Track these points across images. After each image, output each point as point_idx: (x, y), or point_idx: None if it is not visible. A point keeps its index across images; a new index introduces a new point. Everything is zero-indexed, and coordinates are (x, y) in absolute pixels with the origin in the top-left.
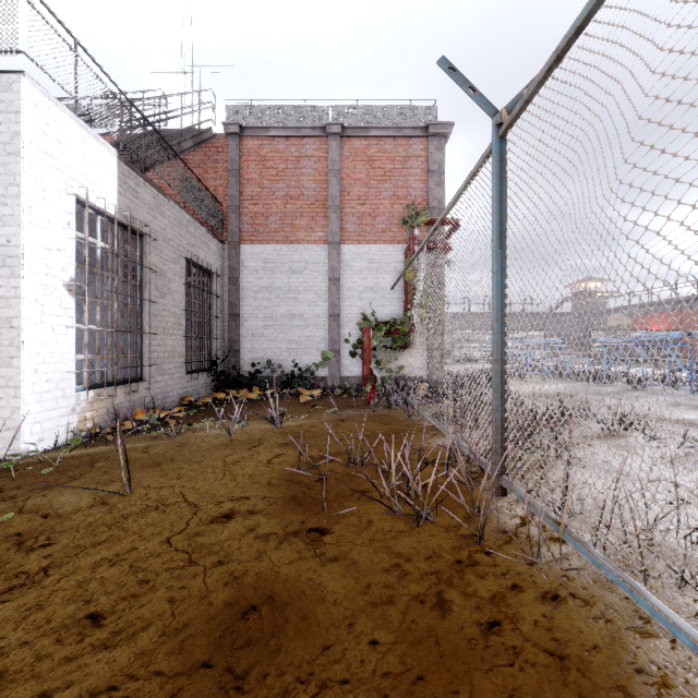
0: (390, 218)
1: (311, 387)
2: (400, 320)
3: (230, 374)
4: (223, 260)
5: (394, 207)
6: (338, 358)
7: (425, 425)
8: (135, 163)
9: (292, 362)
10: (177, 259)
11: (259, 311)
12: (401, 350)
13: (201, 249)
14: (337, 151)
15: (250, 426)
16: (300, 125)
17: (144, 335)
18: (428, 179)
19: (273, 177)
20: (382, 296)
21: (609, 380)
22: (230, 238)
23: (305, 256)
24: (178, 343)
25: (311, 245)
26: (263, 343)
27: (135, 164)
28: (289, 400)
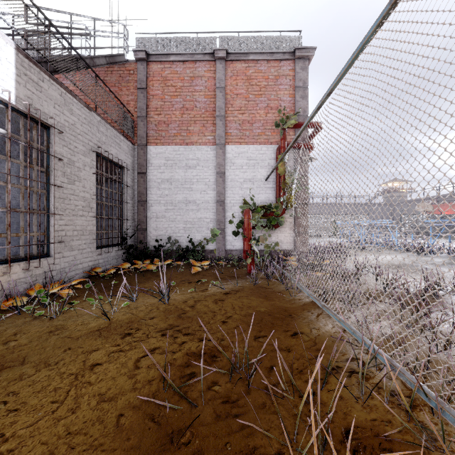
0: (265, 124)
1: (202, 258)
2: (274, 204)
3: (139, 247)
4: (133, 158)
5: (267, 116)
6: (223, 235)
7: (305, 301)
8: (43, 63)
9: (187, 238)
10: (87, 152)
11: (161, 198)
12: (274, 229)
13: (112, 147)
14: (223, 71)
15: (138, 302)
16: (193, 52)
17: (50, 216)
18: (294, 93)
19: (172, 93)
20: (258, 186)
21: (432, 251)
22: (139, 141)
23: (198, 155)
24: (88, 222)
25: (202, 146)
26: (165, 223)
27: (43, 64)
28: (183, 270)
